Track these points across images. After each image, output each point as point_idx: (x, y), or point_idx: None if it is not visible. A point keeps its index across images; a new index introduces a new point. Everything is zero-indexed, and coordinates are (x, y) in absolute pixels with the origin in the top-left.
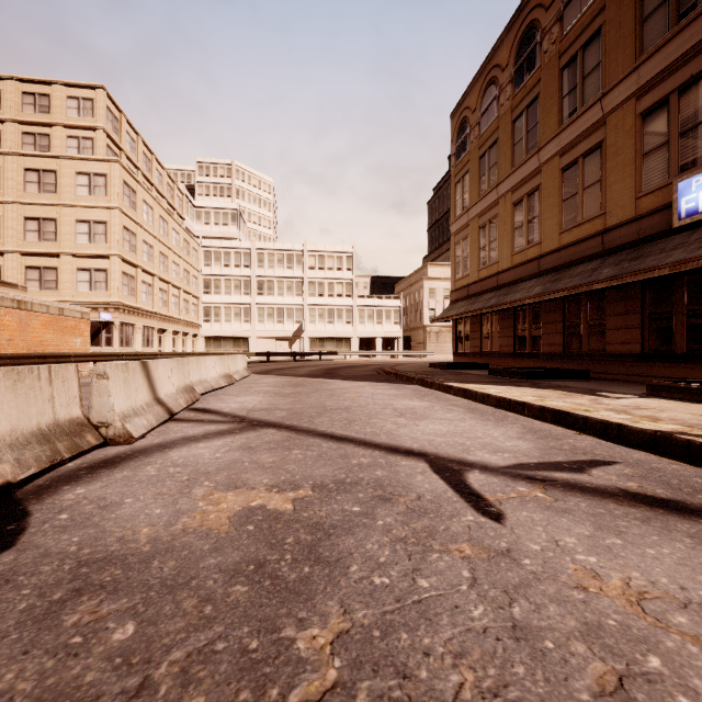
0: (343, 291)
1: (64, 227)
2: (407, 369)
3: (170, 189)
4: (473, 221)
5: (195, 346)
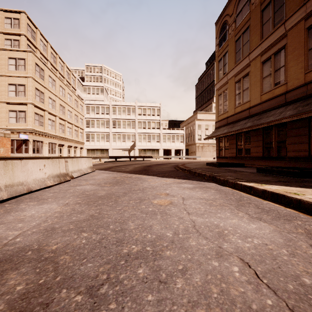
0: (155, 126)
1: (1, 87)
2: (194, 166)
3: (68, 74)
4: (230, 79)
5: (82, 153)
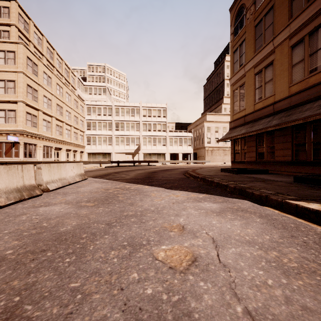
0: (161, 128)
1: None
2: (207, 173)
3: (67, 72)
4: (249, 71)
5: (82, 157)
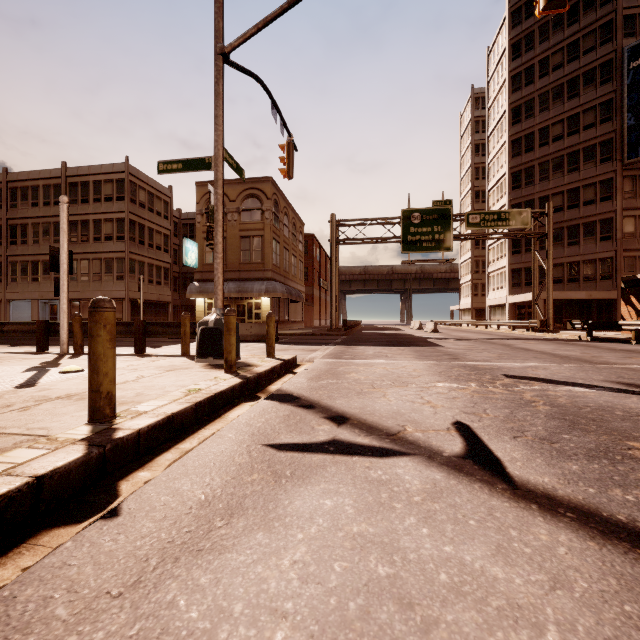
0: None
1: None
2: None
3: None
4: None
5: None
